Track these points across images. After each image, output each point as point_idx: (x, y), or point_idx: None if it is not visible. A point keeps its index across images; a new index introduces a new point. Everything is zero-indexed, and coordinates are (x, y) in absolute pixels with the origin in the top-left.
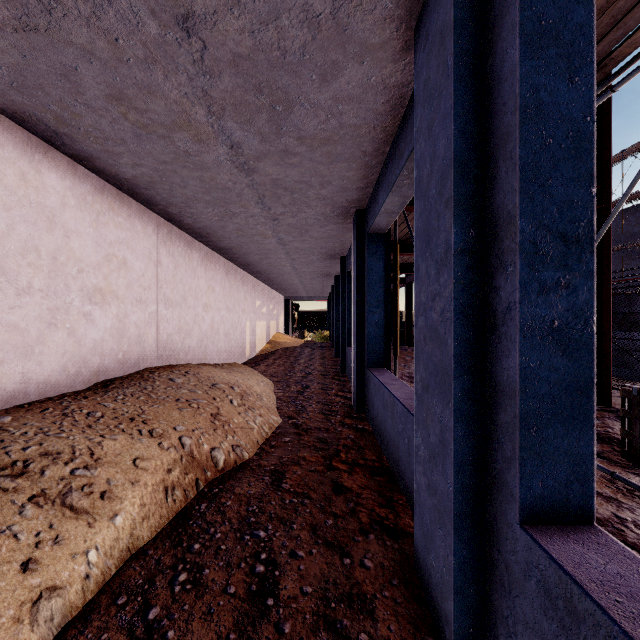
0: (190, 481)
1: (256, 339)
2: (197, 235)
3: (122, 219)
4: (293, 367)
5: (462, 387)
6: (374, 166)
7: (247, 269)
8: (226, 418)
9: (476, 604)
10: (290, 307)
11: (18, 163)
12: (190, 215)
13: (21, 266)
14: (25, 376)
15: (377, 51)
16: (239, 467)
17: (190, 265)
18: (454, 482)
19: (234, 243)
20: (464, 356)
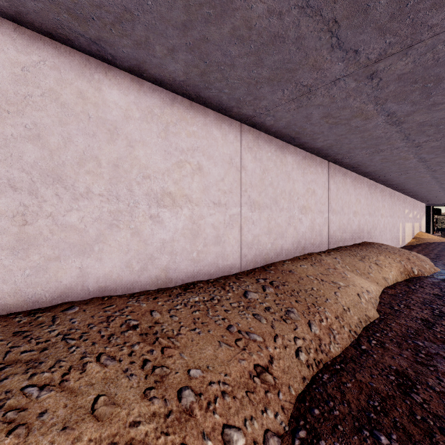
0: (406, 274)
1: (405, 235)
2: (380, 182)
3: (359, 185)
4: (441, 253)
5: None
6: None
7: (401, 191)
8: (412, 261)
9: None
10: (431, 212)
11: (344, 179)
12: (383, 176)
13: (344, 207)
14: (345, 238)
15: None
16: (423, 276)
17: (376, 196)
18: None
19: (400, 182)
20: None
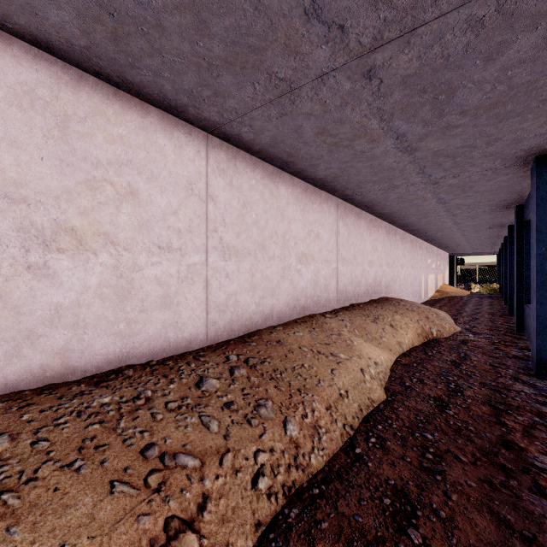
0: (424, 336)
1: (428, 288)
2: (400, 226)
3: (375, 229)
4: (463, 308)
5: (539, 294)
6: (524, 191)
7: (423, 238)
8: (432, 320)
9: (545, 358)
10: (454, 262)
11: (357, 221)
12: (402, 220)
13: (357, 255)
14: (358, 293)
15: (514, 173)
16: (442, 338)
17: (395, 243)
18: (536, 321)
19: (421, 227)
20: (540, 285)
